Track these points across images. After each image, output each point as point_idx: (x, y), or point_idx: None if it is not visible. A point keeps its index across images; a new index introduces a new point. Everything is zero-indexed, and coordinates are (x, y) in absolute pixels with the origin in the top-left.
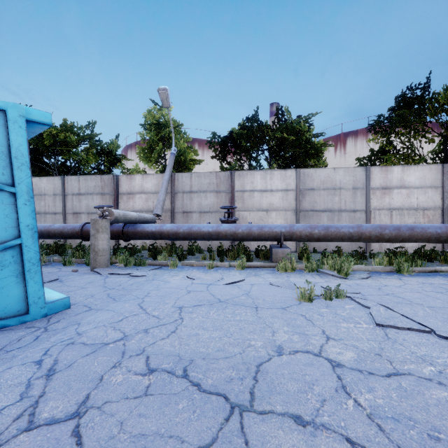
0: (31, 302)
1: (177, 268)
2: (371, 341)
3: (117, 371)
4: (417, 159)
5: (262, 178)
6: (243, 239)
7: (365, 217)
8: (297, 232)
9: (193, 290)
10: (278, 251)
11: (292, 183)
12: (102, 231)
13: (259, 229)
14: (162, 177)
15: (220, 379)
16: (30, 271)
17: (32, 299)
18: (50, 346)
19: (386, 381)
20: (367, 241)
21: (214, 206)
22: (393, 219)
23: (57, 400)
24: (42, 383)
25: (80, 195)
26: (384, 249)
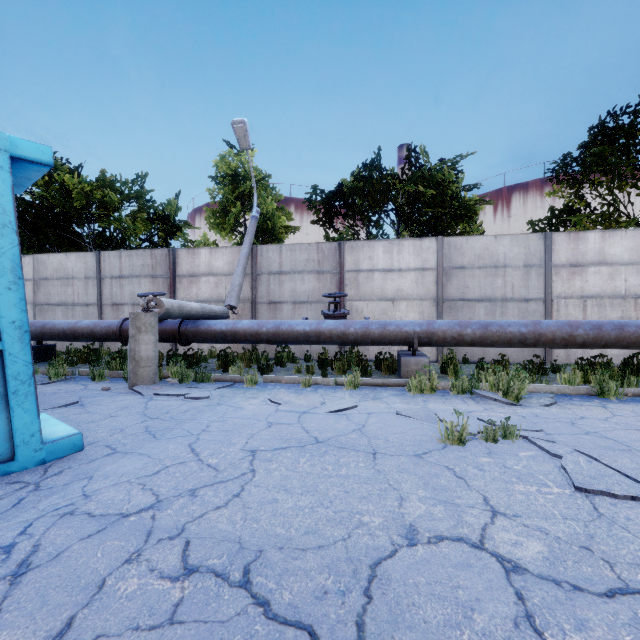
0: (19, 442)
1: (257, 386)
2: (570, 521)
3: (132, 570)
4: (624, 221)
5: (386, 252)
6: (356, 342)
7: (544, 309)
8: (438, 333)
9: (277, 421)
10: (409, 361)
11: (431, 259)
12: (146, 330)
13: (380, 328)
14: (238, 251)
15: (304, 593)
16: (17, 394)
17: (20, 437)
18: (34, 517)
19: (607, 607)
20: (549, 346)
21: (314, 294)
22: (587, 312)
23: (16, 629)
24: (0, 592)
25: (122, 279)
26: (575, 359)
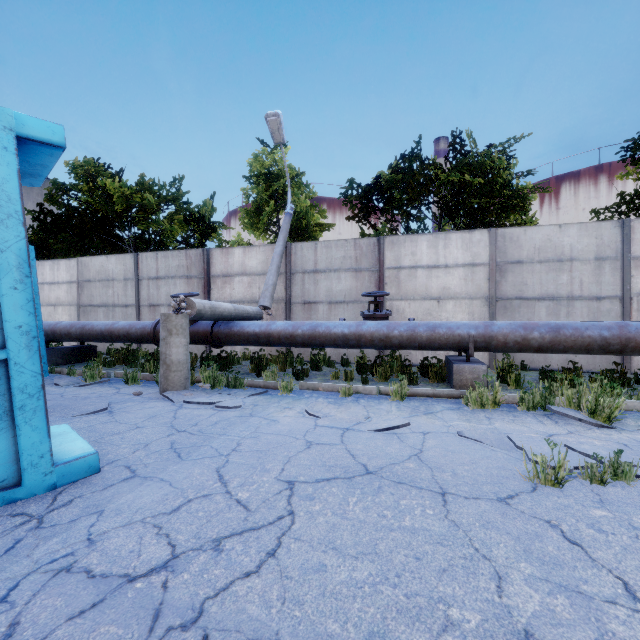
0: (27, 465)
1: (292, 393)
2: None
3: None
4: None
5: (431, 247)
6: (401, 346)
7: (621, 309)
8: (498, 336)
9: (317, 441)
10: (463, 369)
11: (482, 253)
12: (177, 332)
13: (429, 331)
14: (272, 250)
15: None
16: (24, 409)
17: (28, 458)
18: (23, 573)
19: None
20: (639, 353)
21: (352, 293)
22: None
23: None
24: None
25: (159, 280)
26: None
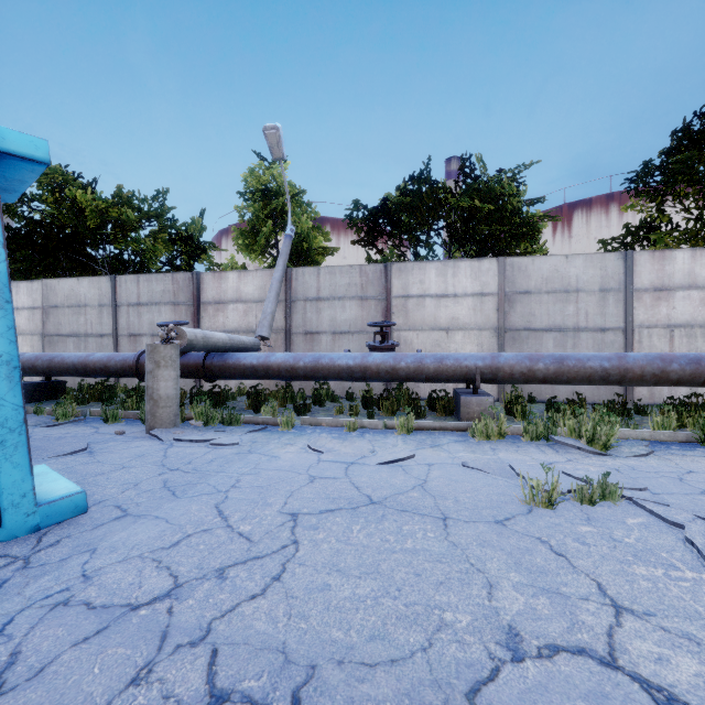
0: (7, 505)
1: (293, 429)
2: None
3: (139, 697)
4: None
5: (439, 275)
6: (408, 378)
7: (623, 340)
8: (505, 368)
9: (320, 475)
10: (470, 401)
11: (491, 283)
12: (165, 365)
13: (436, 362)
14: (270, 275)
15: None
16: (4, 445)
17: (9, 498)
18: (17, 609)
19: None
20: (637, 383)
21: (357, 323)
22: (674, 344)
23: None
24: None
25: (141, 306)
26: (663, 398)
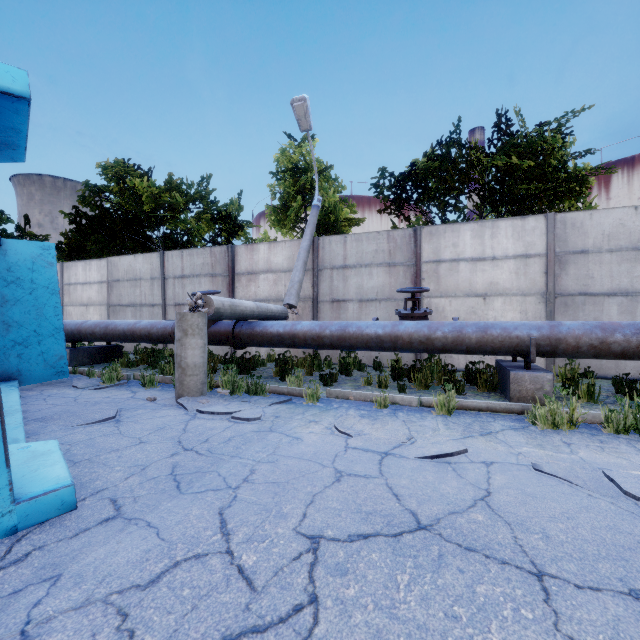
0: None
1: (319, 403)
2: None
3: None
4: None
5: (475, 237)
6: (444, 349)
7: None
8: (568, 339)
9: (348, 470)
10: (522, 377)
11: (537, 243)
12: (193, 333)
13: (479, 332)
14: (298, 245)
15: None
16: None
17: None
18: None
19: None
20: None
21: (384, 290)
22: None
23: None
24: None
25: (184, 278)
26: None
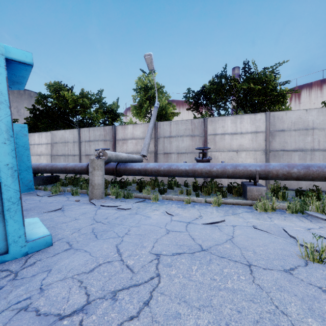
0: (11, 241)
1: (158, 201)
2: None
3: None
4: None
5: (233, 123)
6: (217, 176)
7: None
8: (273, 171)
9: (172, 229)
10: (252, 189)
11: (261, 126)
12: (97, 169)
13: (233, 168)
14: (147, 126)
15: None
16: (10, 211)
17: (12, 238)
18: (0, 310)
19: None
20: None
21: (189, 148)
22: None
23: None
24: None
25: (90, 142)
26: None
